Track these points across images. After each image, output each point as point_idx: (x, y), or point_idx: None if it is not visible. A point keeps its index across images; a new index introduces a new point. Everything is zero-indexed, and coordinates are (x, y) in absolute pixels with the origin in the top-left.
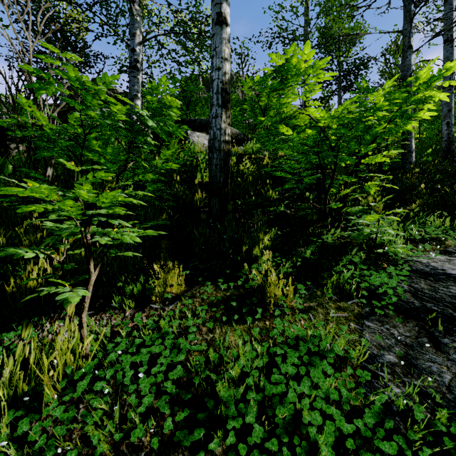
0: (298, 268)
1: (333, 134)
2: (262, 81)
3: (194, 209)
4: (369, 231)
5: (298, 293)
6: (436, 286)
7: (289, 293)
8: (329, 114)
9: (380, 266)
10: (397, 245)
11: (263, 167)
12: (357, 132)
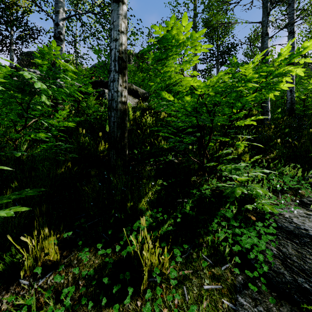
0: (178, 222)
1: (209, 101)
2: (148, 51)
3: (95, 159)
4: (241, 192)
5: (175, 256)
6: (303, 252)
7: (165, 262)
8: (205, 83)
9: (249, 219)
10: (264, 200)
11: (161, 119)
12: (230, 99)
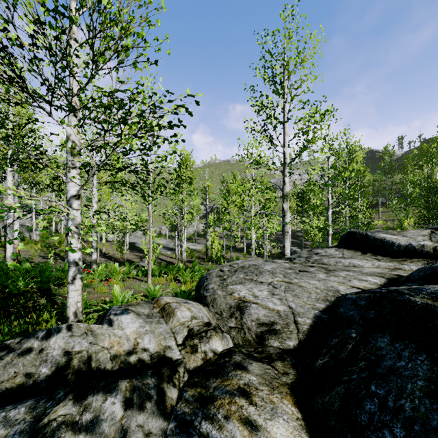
0: None
1: None
2: None
3: None
4: None
5: None
6: None
7: None
8: None
9: None
10: None
11: None
12: None
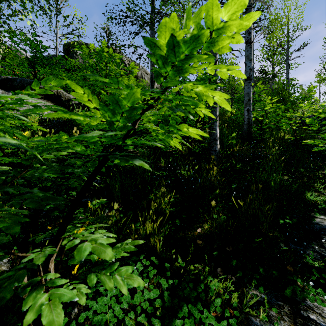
0: None
1: None
2: None
3: None
4: None
5: None
6: None
7: None
8: None
9: None
10: None
11: None
12: None
